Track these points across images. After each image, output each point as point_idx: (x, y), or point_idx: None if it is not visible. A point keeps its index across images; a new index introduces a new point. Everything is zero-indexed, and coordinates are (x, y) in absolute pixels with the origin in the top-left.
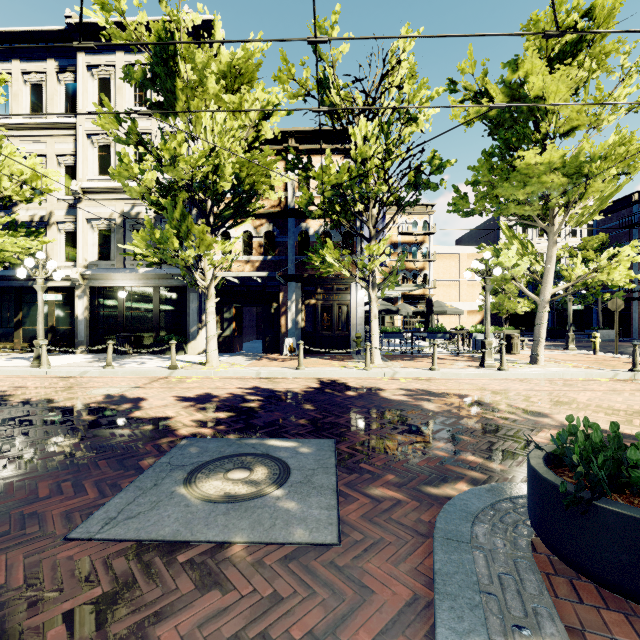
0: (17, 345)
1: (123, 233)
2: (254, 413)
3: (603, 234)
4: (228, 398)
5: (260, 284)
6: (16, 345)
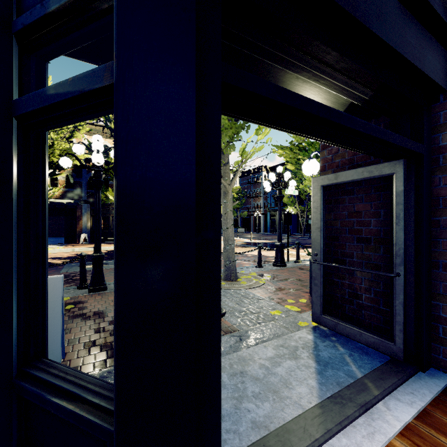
0: None
1: None
2: (85, 258)
3: (239, 186)
4: (68, 257)
5: (63, 204)
6: None
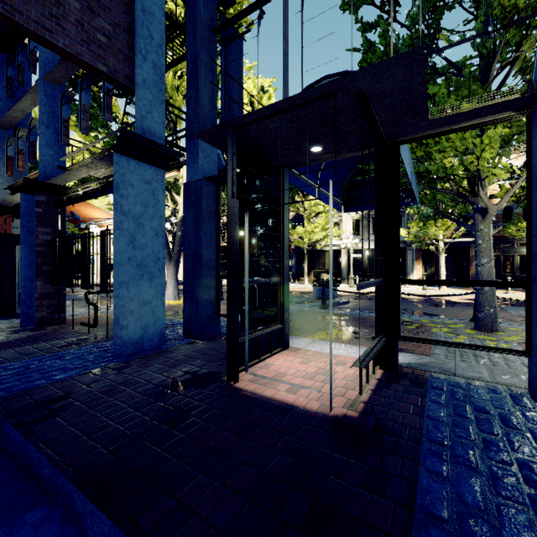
0: (311, 279)
1: (367, 220)
2: (514, 304)
3: None
4: None
5: (454, 244)
6: (310, 279)
